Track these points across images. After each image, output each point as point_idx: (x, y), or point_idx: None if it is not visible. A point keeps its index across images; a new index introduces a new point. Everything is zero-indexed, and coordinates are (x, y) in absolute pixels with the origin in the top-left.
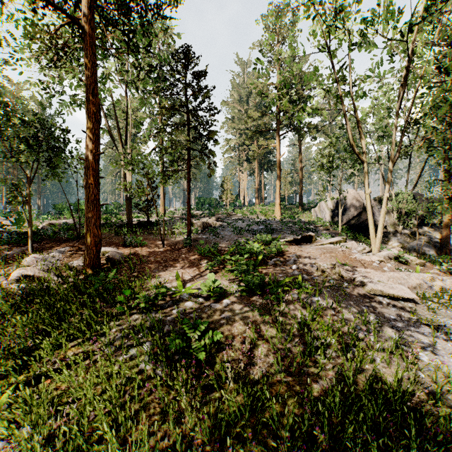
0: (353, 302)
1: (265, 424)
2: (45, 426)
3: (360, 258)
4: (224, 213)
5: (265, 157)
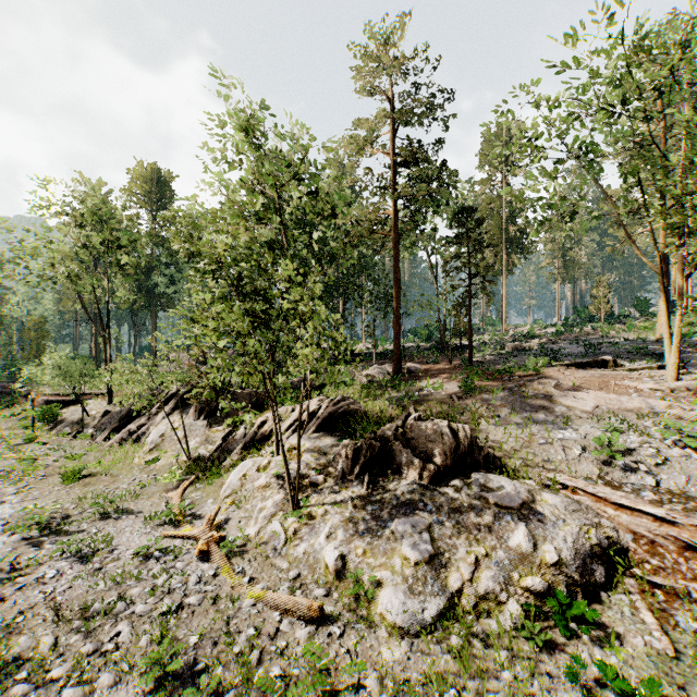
0: (525, 405)
1: None
2: None
3: (624, 384)
4: (578, 332)
5: None
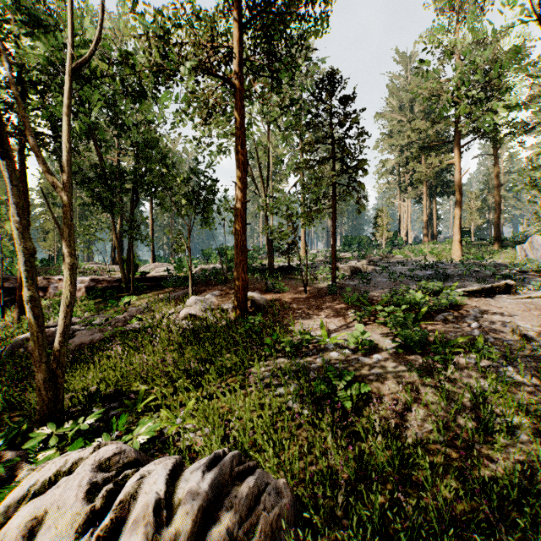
0: None
1: (417, 483)
2: (218, 431)
3: None
4: (378, 255)
5: (438, 177)
